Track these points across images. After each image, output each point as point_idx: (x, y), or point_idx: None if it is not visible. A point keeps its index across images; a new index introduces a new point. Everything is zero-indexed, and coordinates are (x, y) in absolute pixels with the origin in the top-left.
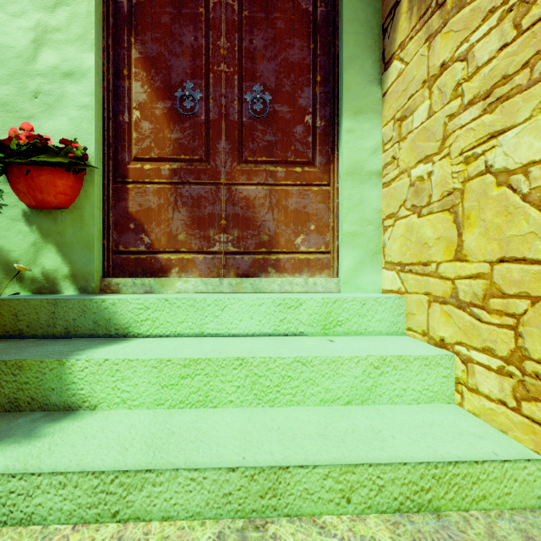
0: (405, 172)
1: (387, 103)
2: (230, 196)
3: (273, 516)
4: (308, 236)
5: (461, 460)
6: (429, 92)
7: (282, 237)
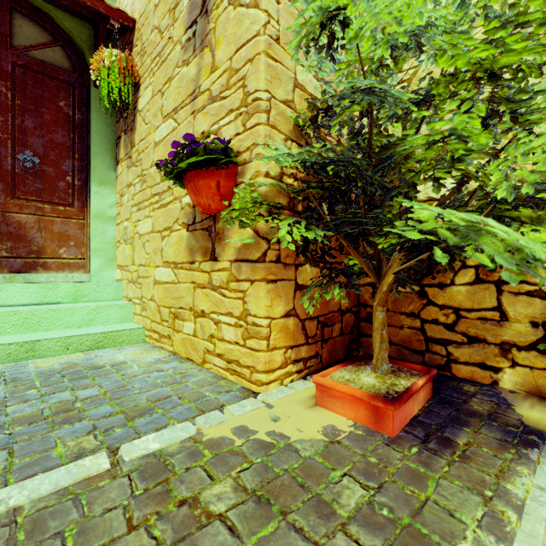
0: (123, 222)
1: (118, 183)
2: (4, 219)
3: (33, 359)
4: (69, 249)
5: (115, 330)
6: (128, 191)
7: (49, 249)
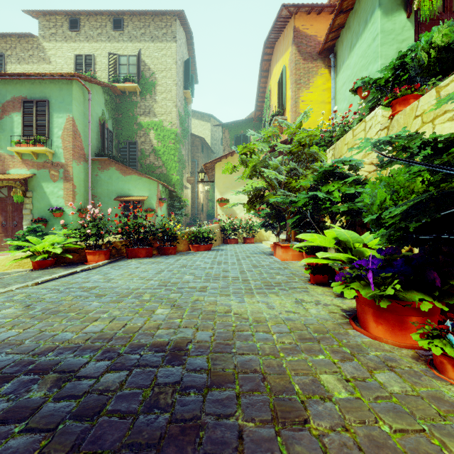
0: None
1: None
2: None
3: None
4: None
5: None
6: None
7: None
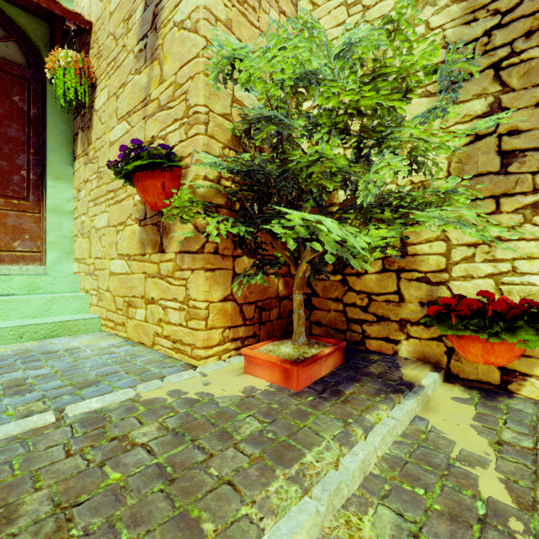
0: (80, 216)
1: (75, 178)
2: None
3: None
4: (24, 242)
5: (71, 320)
6: (85, 186)
7: (2, 242)
